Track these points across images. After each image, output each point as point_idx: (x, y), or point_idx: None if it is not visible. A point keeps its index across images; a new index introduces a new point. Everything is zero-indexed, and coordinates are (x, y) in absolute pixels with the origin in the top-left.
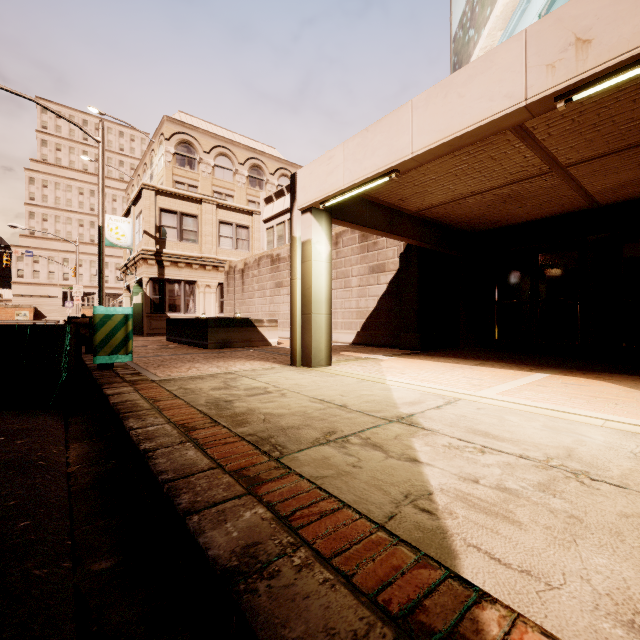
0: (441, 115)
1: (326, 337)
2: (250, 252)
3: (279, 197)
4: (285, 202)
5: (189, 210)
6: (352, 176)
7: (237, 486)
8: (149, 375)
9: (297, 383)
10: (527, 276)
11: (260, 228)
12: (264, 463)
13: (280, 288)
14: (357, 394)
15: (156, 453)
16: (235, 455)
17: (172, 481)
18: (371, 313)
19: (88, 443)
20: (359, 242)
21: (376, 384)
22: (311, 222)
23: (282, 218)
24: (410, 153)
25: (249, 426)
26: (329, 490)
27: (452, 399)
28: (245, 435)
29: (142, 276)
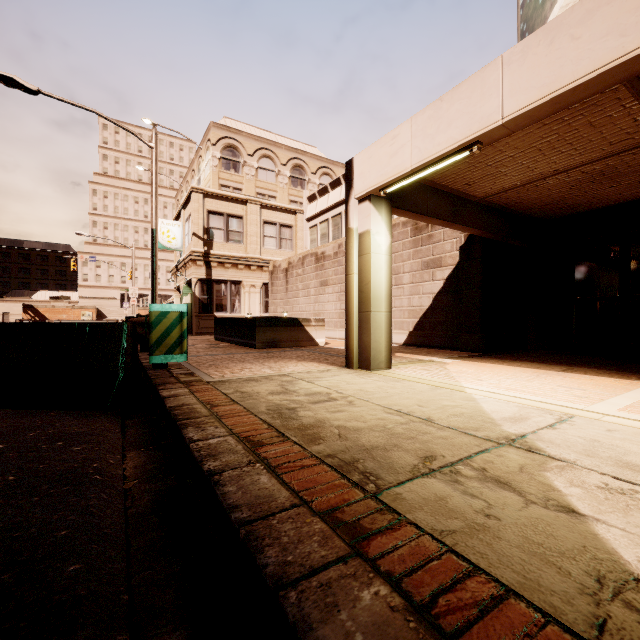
0: (545, 66)
1: (386, 337)
2: (293, 251)
3: (323, 194)
4: (329, 199)
5: (235, 211)
6: (422, 155)
7: (335, 539)
8: (202, 376)
9: (361, 389)
10: (615, 268)
11: (303, 227)
12: (360, 501)
13: (325, 287)
14: (438, 404)
15: (223, 477)
16: (319, 486)
17: (249, 523)
18: (425, 312)
19: (145, 452)
20: (411, 236)
21: (454, 392)
22: (370, 211)
23: (326, 216)
24: (500, 119)
25: (324, 443)
26: (470, 558)
27: (563, 415)
28: (323, 456)
29: (191, 277)
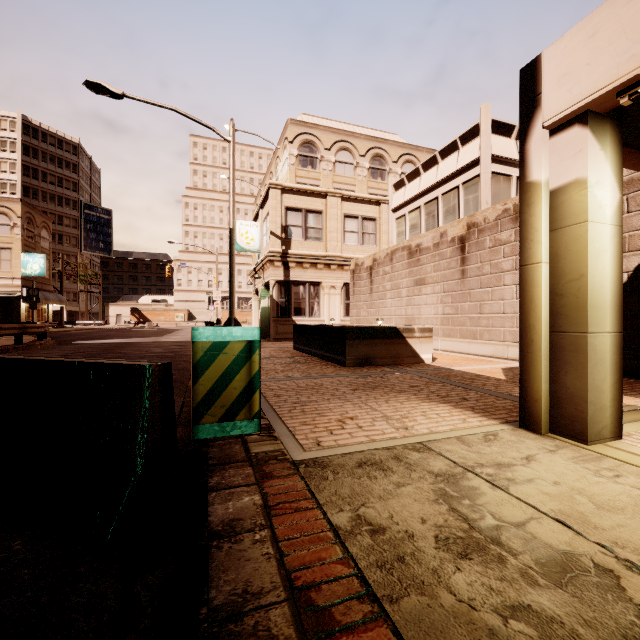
0: None
1: (611, 380)
2: (377, 247)
3: (412, 179)
4: (421, 183)
5: (313, 206)
6: None
7: None
8: (285, 438)
9: None
10: None
11: (388, 219)
12: None
13: (421, 286)
14: None
15: None
16: None
17: None
18: None
19: None
20: None
21: None
22: (584, 142)
23: (416, 203)
24: None
25: None
26: None
27: None
28: None
29: (269, 279)
